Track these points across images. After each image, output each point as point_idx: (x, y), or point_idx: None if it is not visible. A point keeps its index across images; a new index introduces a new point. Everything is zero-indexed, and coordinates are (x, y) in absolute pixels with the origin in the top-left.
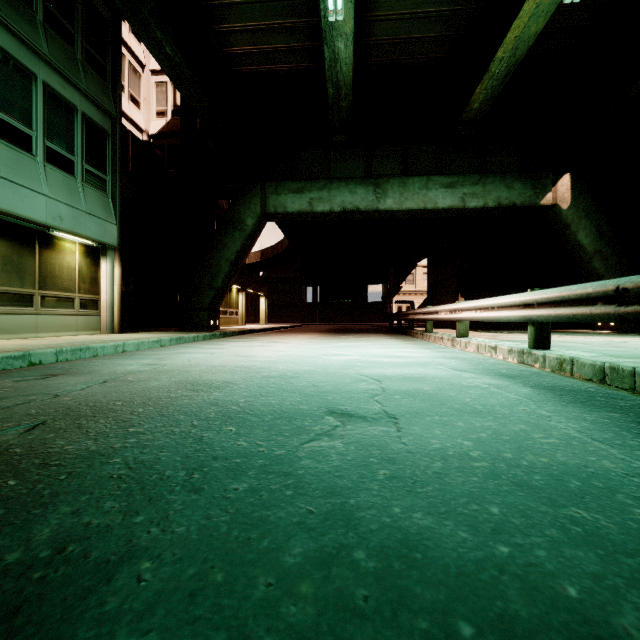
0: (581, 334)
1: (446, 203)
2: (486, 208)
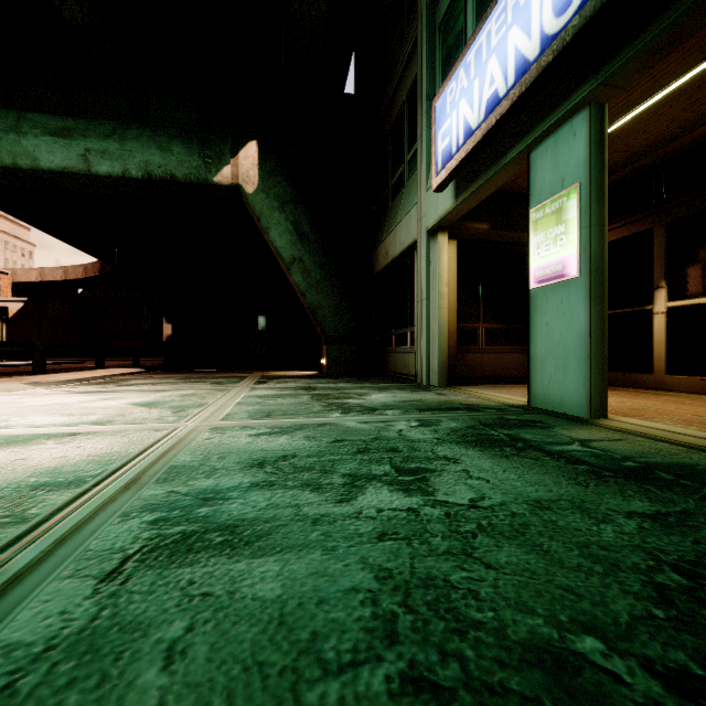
0: (151, 385)
1: (54, 161)
2: (134, 179)
